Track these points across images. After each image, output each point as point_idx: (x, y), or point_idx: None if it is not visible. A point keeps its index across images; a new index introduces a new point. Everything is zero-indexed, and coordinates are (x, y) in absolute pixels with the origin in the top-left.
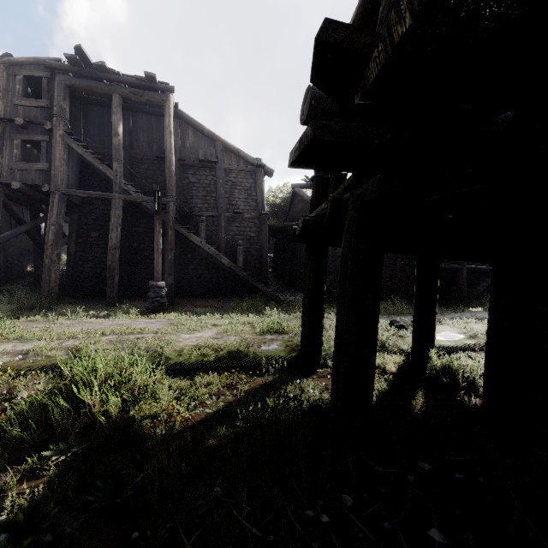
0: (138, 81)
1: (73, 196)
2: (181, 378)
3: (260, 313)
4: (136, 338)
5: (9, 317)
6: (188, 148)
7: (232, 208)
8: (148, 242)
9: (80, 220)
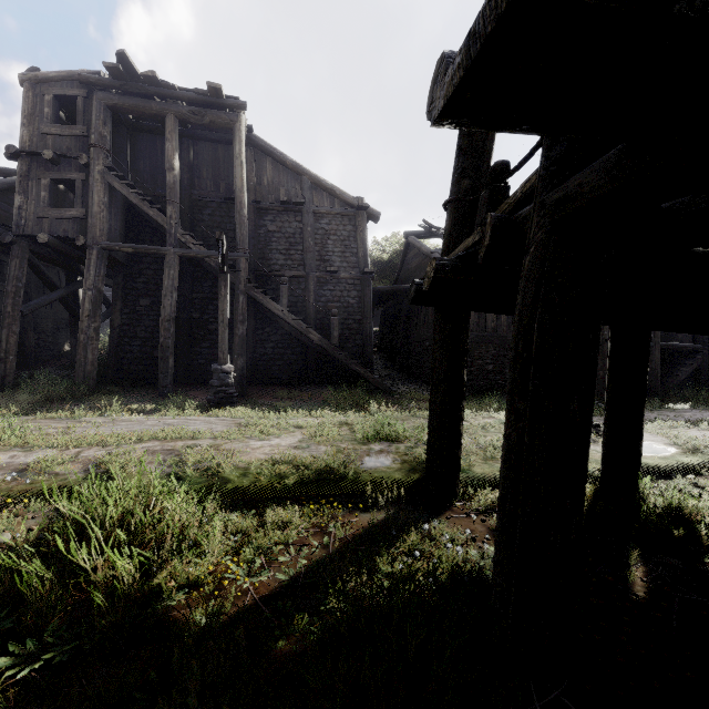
0: (199, 97)
1: (116, 252)
2: (244, 512)
3: (362, 409)
4: (183, 447)
5: (26, 412)
6: (266, 186)
7: (324, 265)
8: (213, 312)
9: (127, 284)
